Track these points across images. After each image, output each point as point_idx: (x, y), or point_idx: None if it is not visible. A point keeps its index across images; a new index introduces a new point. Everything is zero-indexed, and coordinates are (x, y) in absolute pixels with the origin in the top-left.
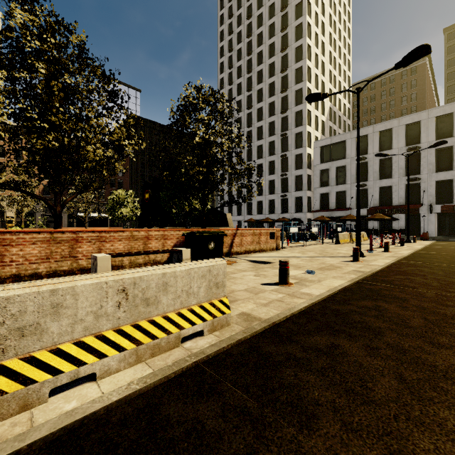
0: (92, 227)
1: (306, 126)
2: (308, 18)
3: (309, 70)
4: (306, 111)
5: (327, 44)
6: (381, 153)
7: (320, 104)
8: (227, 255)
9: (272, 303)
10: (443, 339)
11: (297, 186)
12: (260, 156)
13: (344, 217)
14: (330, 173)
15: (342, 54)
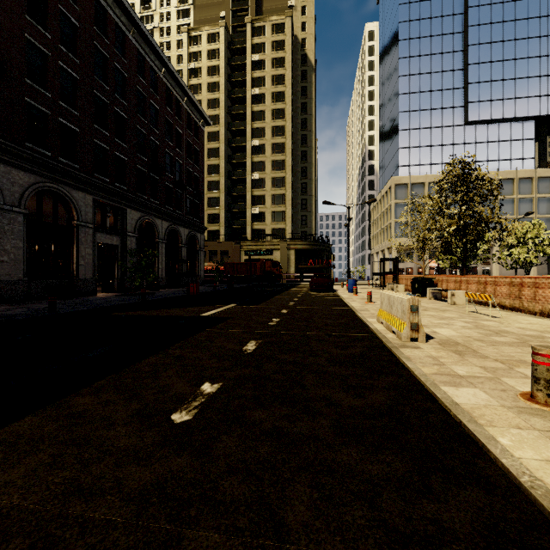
0: None
1: None
2: None
3: None
4: None
5: None
6: None
7: None
8: None
9: (433, 360)
10: (290, 367)
11: None
12: None
13: None
14: None
15: None
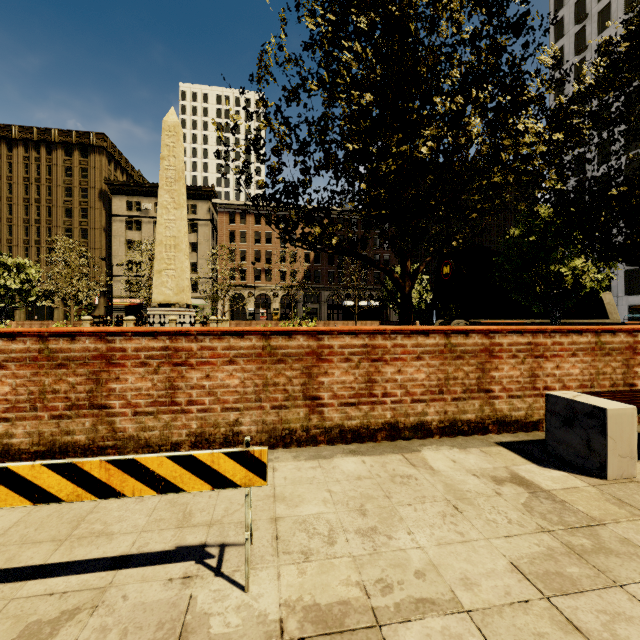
0: (360, 319)
1: None
2: None
3: None
4: None
5: None
6: None
7: None
8: None
9: None
10: None
11: None
12: None
13: None
14: None
15: None
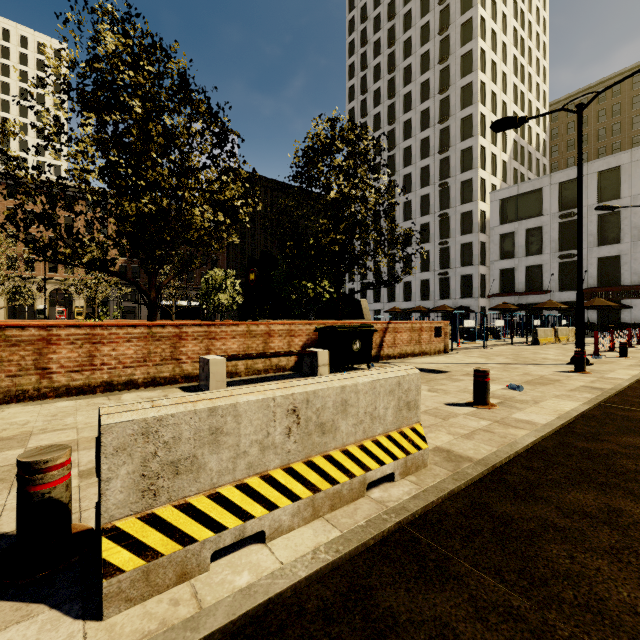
0: (180, 319)
1: (478, 171)
2: (481, 10)
3: (483, 86)
4: (477, 148)
5: (510, 46)
6: (605, 205)
7: (499, 137)
8: (375, 360)
9: (477, 434)
10: None
11: (464, 259)
12: (408, 217)
13: (541, 305)
14: (517, 238)
15: (533, 59)
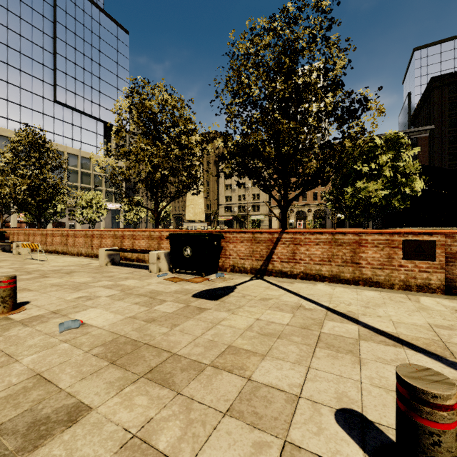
0: (350, 228)
1: None
2: None
3: None
4: None
5: None
6: None
7: None
8: (260, 273)
9: None
10: None
11: None
12: None
13: None
14: None
15: None
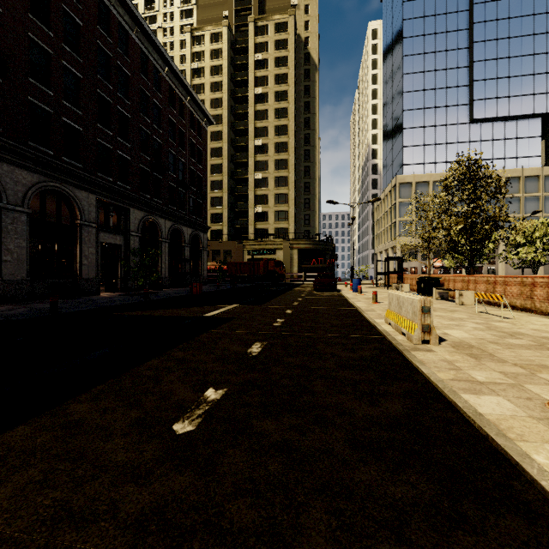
0: None
1: None
2: None
3: None
4: None
5: None
6: None
7: None
8: None
9: (449, 364)
10: (298, 371)
11: None
12: None
13: None
14: None
15: None
